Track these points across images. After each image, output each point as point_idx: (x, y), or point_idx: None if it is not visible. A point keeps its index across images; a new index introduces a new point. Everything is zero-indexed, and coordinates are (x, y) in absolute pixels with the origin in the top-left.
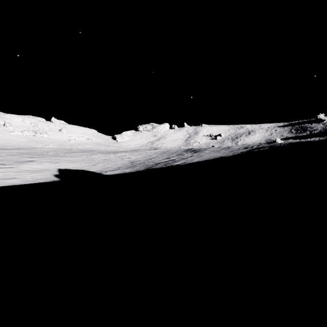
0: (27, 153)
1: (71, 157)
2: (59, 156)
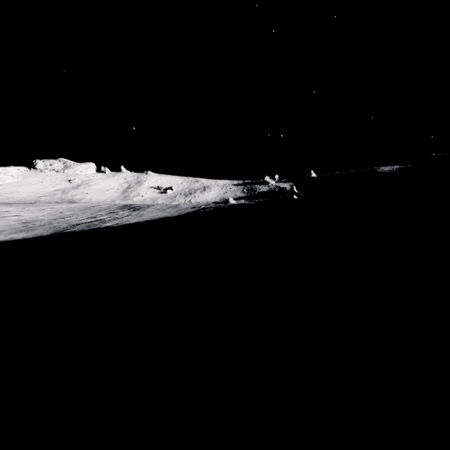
0: None
1: None
2: None
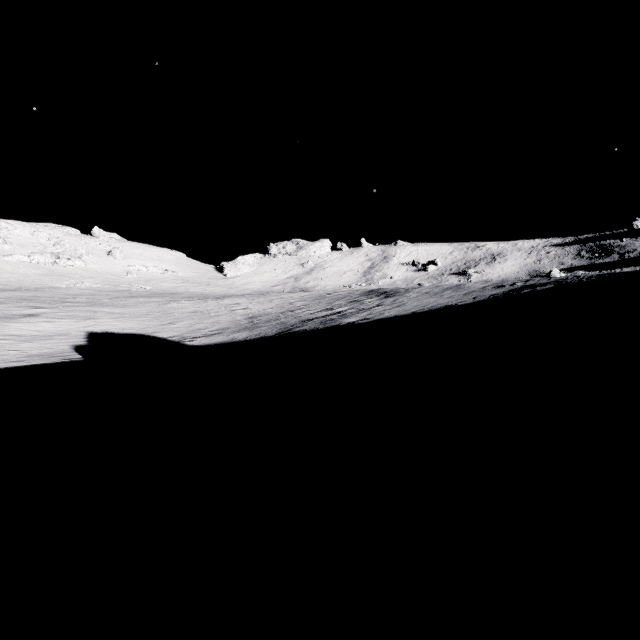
0: (29, 298)
1: (123, 306)
2: (98, 305)
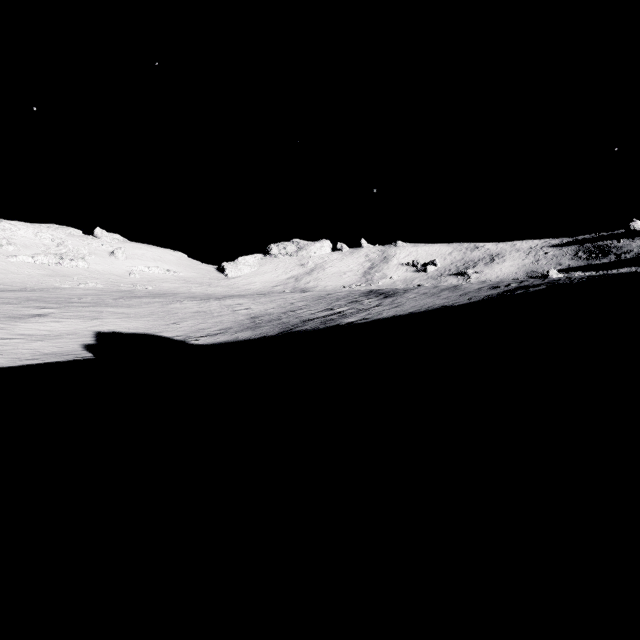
0: (36, 299)
1: (128, 306)
2: (103, 305)
